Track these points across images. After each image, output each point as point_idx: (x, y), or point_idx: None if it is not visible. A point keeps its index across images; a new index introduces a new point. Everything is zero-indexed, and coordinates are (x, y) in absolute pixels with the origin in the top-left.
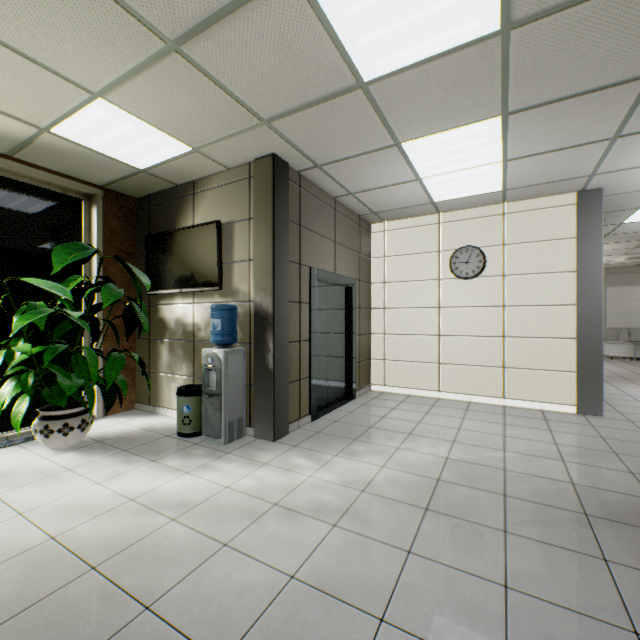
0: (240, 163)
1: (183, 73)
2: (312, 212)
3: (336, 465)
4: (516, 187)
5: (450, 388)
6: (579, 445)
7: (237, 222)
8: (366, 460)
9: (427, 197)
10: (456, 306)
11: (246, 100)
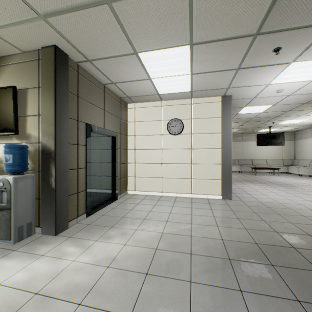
0: (31, 49)
1: None
2: (88, 90)
3: (94, 248)
4: (197, 90)
5: (167, 190)
6: (224, 216)
7: (30, 89)
8: (115, 241)
9: (155, 90)
10: (170, 148)
11: None
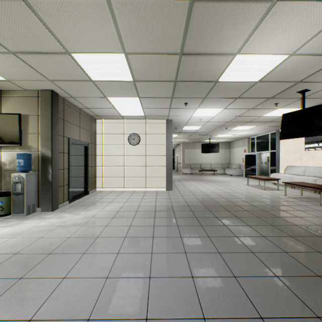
0: (33, 89)
1: (13, 59)
2: (69, 114)
3: (82, 213)
4: (148, 115)
5: (128, 186)
6: (162, 198)
7: (31, 115)
8: (94, 210)
9: (119, 114)
10: (130, 155)
11: (43, 73)
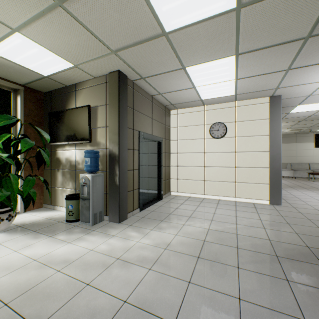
0: (101, 74)
1: (65, 20)
2: (140, 102)
3: (152, 235)
4: (241, 93)
5: (210, 193)
6: (271, 220)
7: (99, 106)
8: (167, 232)
9: (198, 97)
10: (212, 152)
11: (102, 38)
